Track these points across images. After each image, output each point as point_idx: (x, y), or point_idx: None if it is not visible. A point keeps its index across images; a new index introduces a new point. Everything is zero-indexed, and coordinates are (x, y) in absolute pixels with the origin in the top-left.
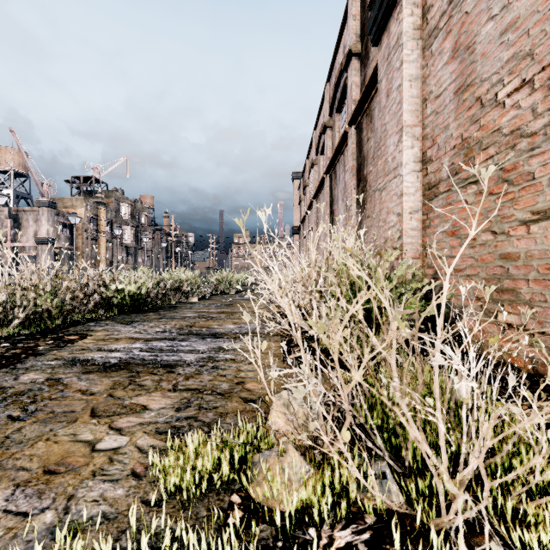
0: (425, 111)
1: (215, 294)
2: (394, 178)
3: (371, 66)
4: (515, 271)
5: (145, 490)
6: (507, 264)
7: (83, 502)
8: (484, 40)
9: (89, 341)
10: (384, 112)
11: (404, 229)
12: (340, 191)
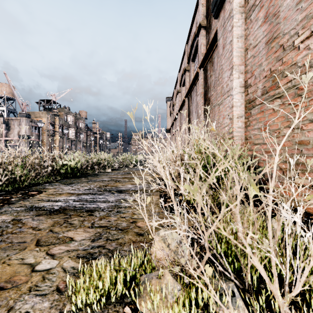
0: (247, 56)
1: (121, 167)
2: (227, 97)
3: (212, 33)
4: (306, 152)
5: (64, 303)
6: (301, 147)
7: None
8: (285, 9)
9: (43, 195)
10: (221, 57)
11: (234, 127)
12: (194, 107)
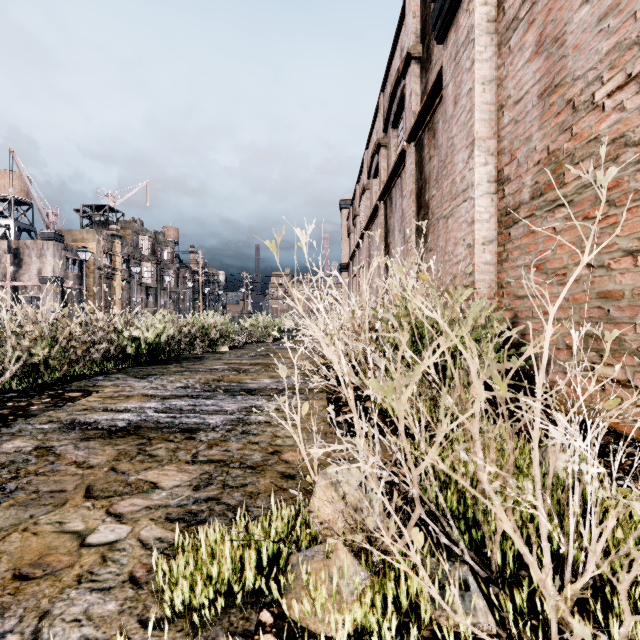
0: (502, 120)
1: (249, 342)
2: (463, 202)
3: (434, 71)
4: (617, 314)
5: (145, 603)
6: (607, 304)
7: (50, 633)
8: (577, 29)
9: (94, 399)
10: (451, 122)
11: (476, 264)
12: (397, 220)
